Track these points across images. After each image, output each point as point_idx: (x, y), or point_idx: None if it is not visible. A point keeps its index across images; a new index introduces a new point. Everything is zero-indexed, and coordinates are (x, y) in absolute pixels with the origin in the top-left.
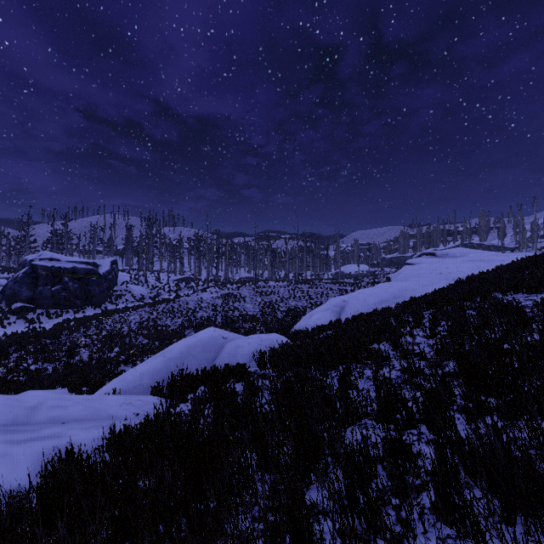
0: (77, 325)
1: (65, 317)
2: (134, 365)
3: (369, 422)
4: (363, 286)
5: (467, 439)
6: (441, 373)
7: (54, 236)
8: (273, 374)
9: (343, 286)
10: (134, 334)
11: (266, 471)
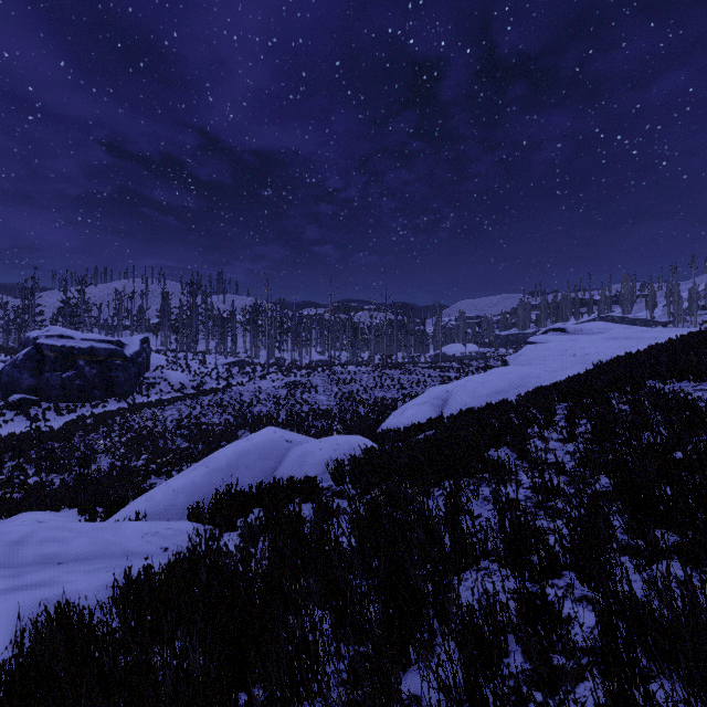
0: (95, 424)
1: (79, 413)
2: (169, 478)
3: (491, 565)
4: (471, 371)
5: (650, 603)
6: (589, 493)
7: (67, 307)
8: (353, 491)
9: (446, 372)
10: (171, 435)
11: (343, 645)
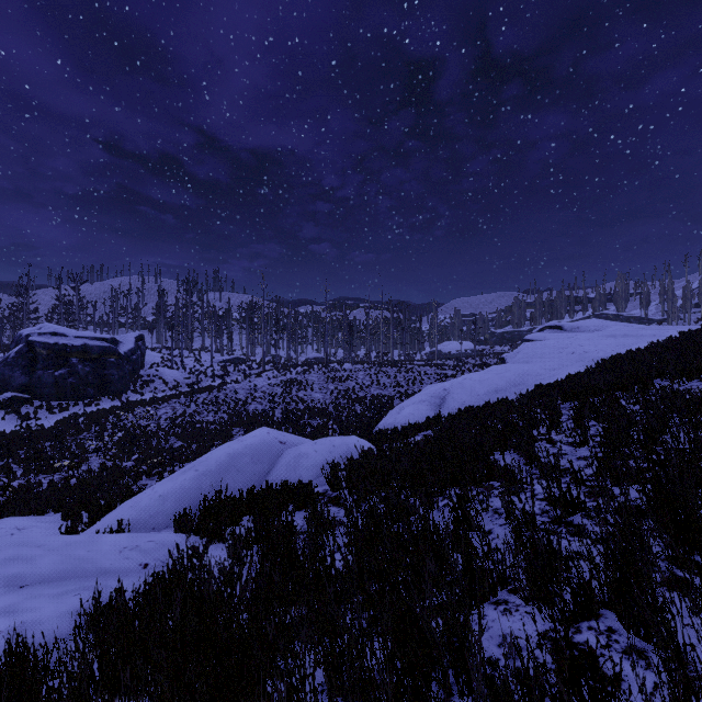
0: (88, 423)
1: (72, 411)
2: (160, 479)
3: (511, 597)
4: (468, 369)
5: None
6: (613, 507)
7: (61, 304)
8: (350, 497)
9: (442, 370)
10: (164, 434)
11: None
